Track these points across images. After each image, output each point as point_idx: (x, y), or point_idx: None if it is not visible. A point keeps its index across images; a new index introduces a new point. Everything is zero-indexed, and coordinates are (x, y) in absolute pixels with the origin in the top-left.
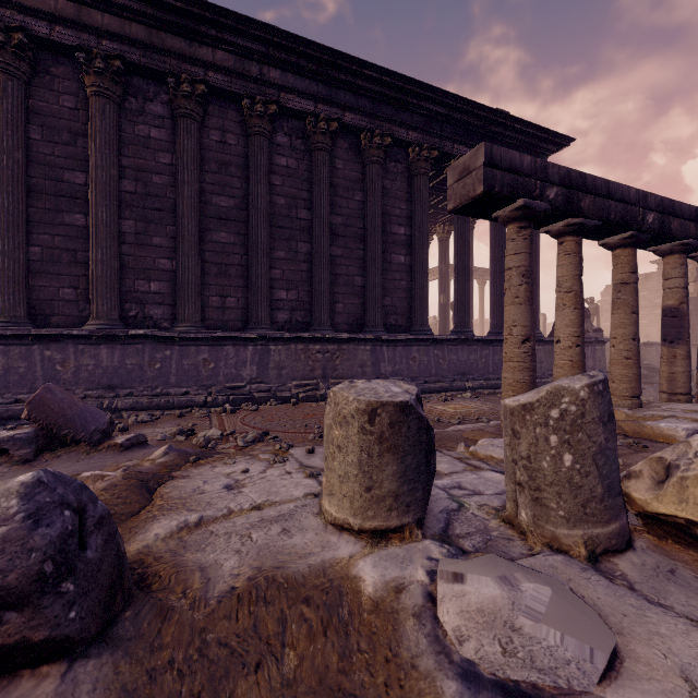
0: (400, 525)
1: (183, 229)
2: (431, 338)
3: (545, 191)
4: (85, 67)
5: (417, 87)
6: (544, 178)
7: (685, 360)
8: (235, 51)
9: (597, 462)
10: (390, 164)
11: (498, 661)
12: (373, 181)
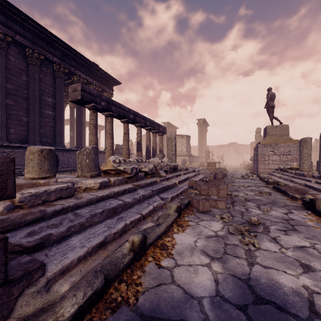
0: (50, 176)
1: None
2: (65, 149)
3: (101, 102)
4: None
5: (58, 40)
6: (101, 98)
7: (141, 156)
8: None
9: (93, 161)
10: (44, 68)
11: (67, 181)
12: (34, 73)
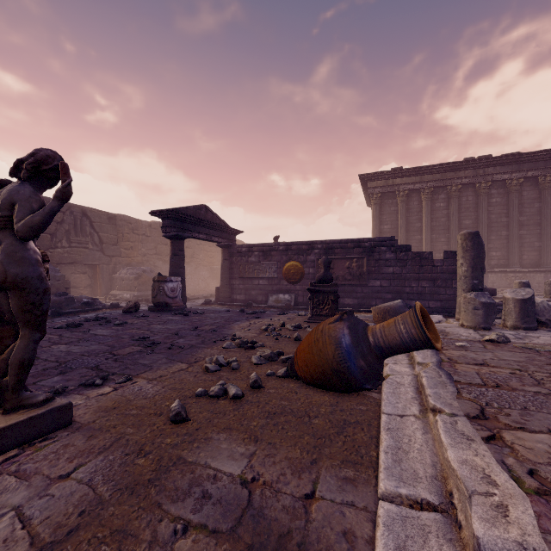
0: None
1: (453, 235)
2: None
3: None
4: (422, 193)
5: None
6: None
7: None
8: (473, 169)
9: None
10: None
11: None
12: (545, 198)
